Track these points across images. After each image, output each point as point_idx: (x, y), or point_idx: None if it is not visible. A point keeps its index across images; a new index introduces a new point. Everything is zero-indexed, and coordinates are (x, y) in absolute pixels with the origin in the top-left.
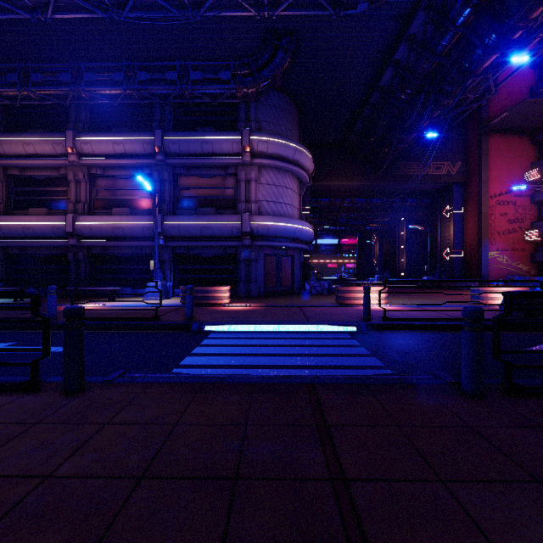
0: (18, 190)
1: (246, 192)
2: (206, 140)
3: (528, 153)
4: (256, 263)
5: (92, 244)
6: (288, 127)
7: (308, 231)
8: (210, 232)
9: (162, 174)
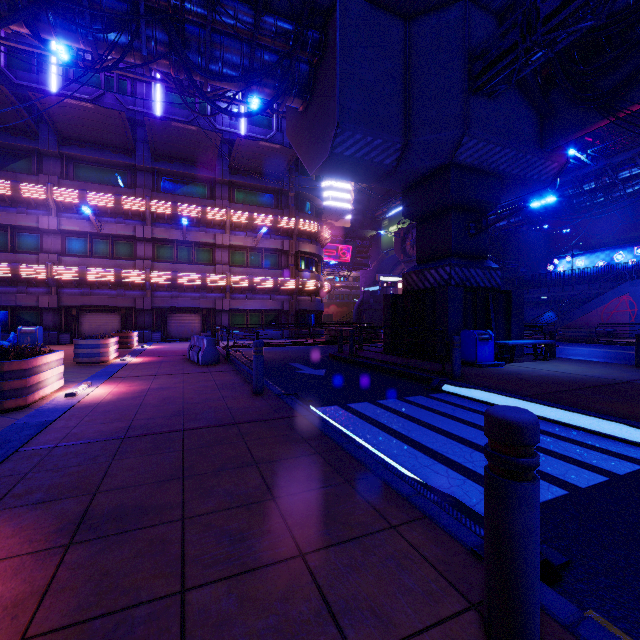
0: None
1: None
2: None
3: None
4: None
5: None
6: None
7: None
8: None
9: None
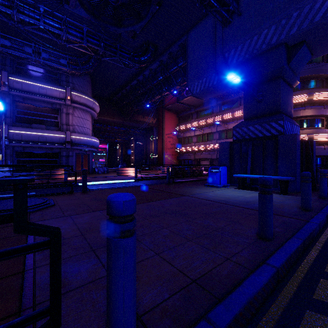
0: None
1: (66, 119)
2: (42, 87)
3: (176, 120)
4: (72, 157)
5: None
6: (88, 90)
7: (98, 142)
8: (45, 139)
9: (4, 98)
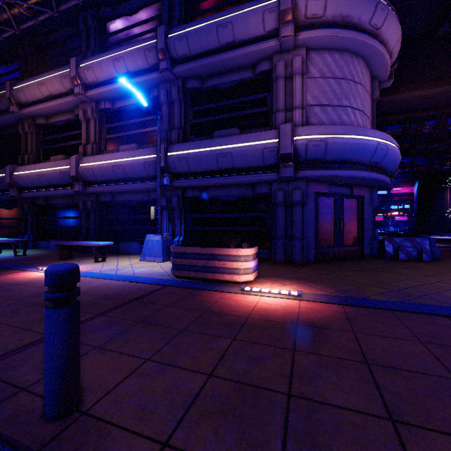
0: (45, 140)
1: (285, 95)
2: (223, 21)
3: None
4: (303, 207)
5: (96, 190)
6: None
7: (396, 150)
8: (230, 162)
9: (170, 92)
